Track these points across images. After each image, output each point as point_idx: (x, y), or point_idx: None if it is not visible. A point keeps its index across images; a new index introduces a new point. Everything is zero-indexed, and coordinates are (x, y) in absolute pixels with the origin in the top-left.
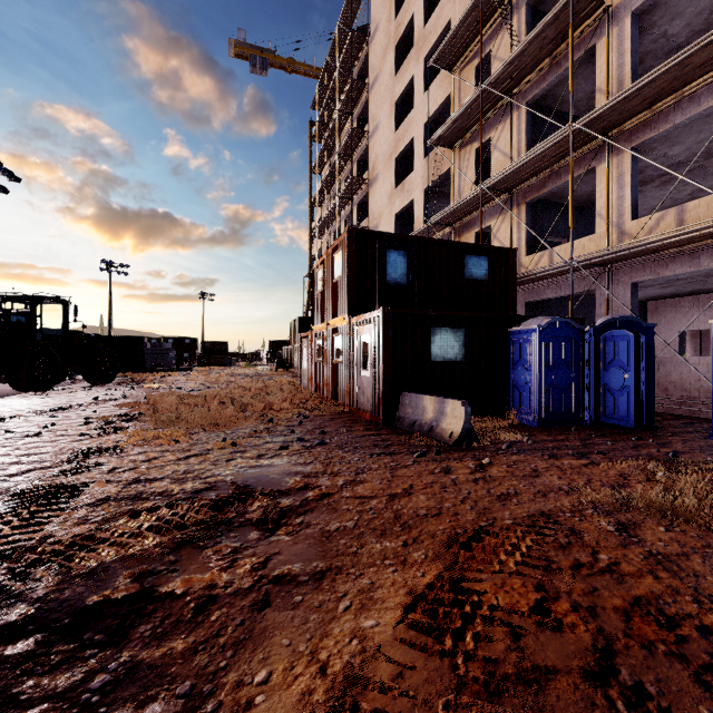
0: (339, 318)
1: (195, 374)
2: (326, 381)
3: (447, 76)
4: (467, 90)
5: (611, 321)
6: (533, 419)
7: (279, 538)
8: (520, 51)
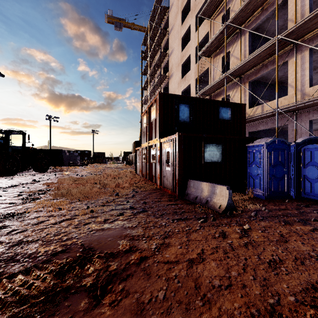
0: (154, 139)
1: (87, 167)
2: (148, 172)
3: (207, 23)
4: (217, 28)
5: (307, 139)
6: (262, 195)
7: (102, 311)
8: (247, 3)
